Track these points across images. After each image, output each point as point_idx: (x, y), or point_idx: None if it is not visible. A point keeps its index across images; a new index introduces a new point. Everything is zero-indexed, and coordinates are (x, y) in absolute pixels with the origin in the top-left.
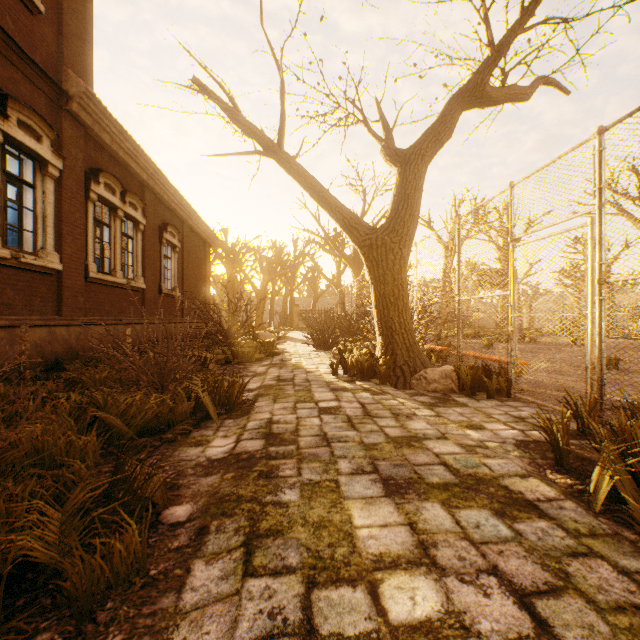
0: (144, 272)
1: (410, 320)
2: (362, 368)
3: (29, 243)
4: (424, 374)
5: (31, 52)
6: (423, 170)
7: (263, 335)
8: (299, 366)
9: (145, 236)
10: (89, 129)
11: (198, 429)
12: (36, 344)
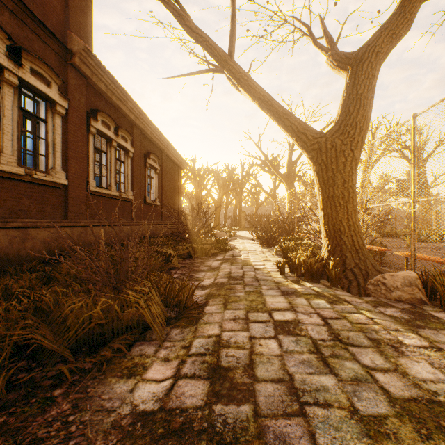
0: (132, 187)
1: (358, 222)
2: (311, 269)
3: (43, 164)
4: (382, 279)
5: (43, 19)
6: (377, 68)
7: (219, 234)
8: (247, 262)
9: (133, 161)
10: (89, 79)
11: (140, 342)
12: (44, 241)
